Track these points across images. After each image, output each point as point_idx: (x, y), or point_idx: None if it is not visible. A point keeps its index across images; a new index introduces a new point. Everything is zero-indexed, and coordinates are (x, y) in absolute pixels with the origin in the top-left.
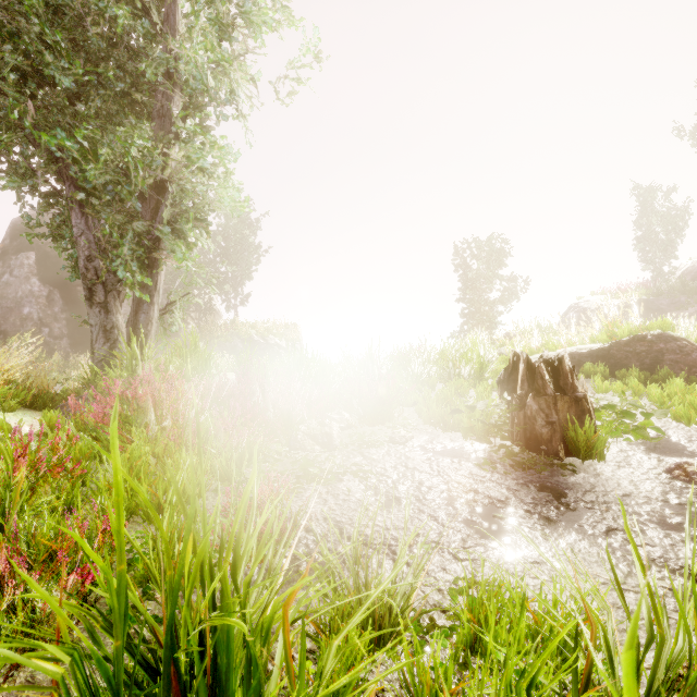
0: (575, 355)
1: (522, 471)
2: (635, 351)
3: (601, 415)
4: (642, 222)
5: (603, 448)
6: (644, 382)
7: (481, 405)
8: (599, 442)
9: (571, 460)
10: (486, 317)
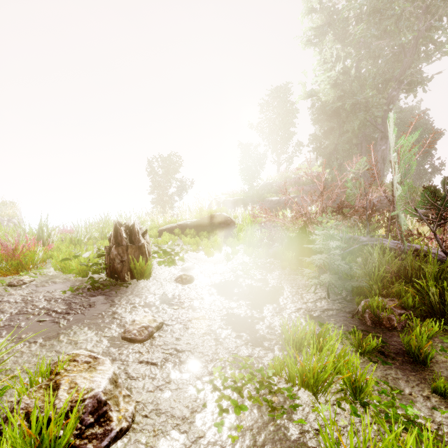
0: (184, 225)
1: (93, 290)
2: (210, 222)
3: (161, 255)
4: (245, 160)
5: (150, 272)
6: (209, 238)
7: (86, 254)
8: (148, 269)
9: (133, 280)
10: (167, 204)
